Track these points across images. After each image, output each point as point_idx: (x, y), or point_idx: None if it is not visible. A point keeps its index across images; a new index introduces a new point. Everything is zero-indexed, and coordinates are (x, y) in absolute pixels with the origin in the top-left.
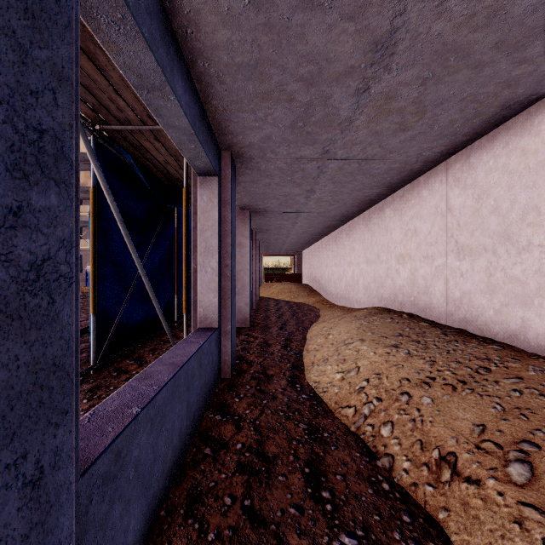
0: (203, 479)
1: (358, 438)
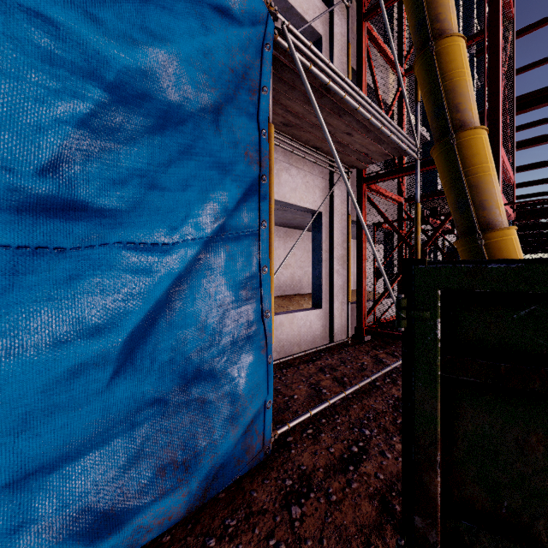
0: None
1: None
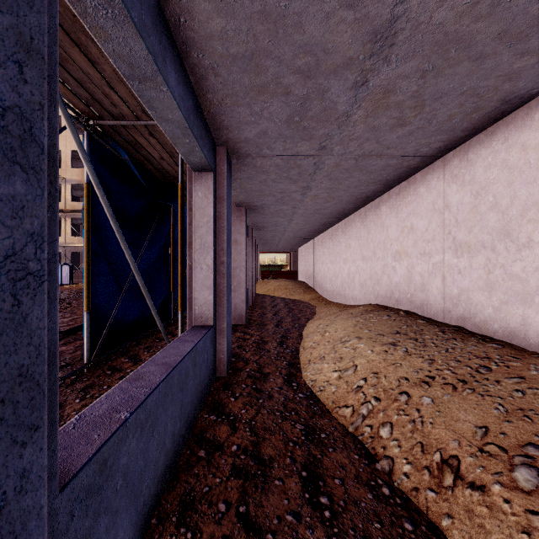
0: (196, 483)
1: (357, 440)
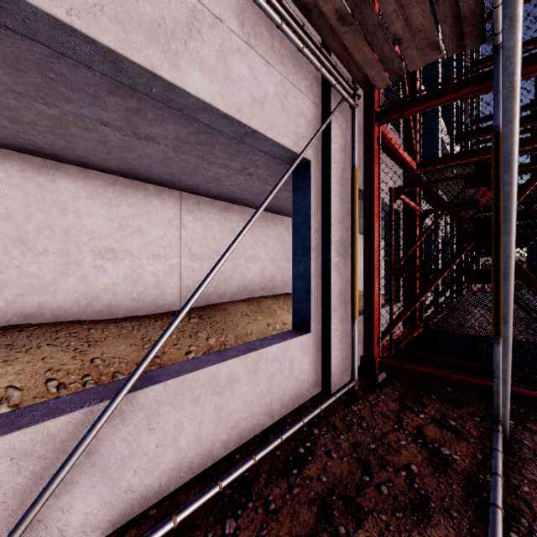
0: None
1: None
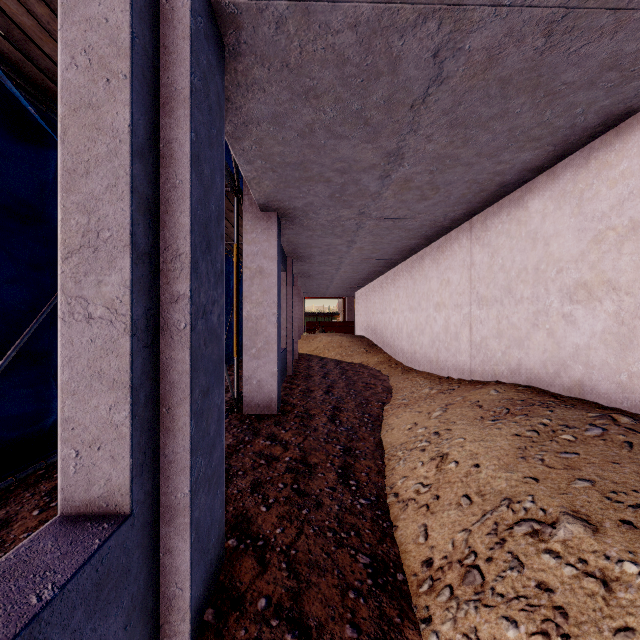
0: None
1: None
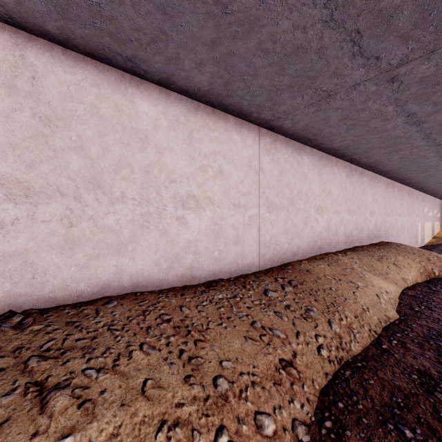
0: None
1: None
